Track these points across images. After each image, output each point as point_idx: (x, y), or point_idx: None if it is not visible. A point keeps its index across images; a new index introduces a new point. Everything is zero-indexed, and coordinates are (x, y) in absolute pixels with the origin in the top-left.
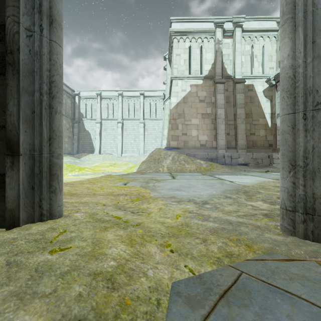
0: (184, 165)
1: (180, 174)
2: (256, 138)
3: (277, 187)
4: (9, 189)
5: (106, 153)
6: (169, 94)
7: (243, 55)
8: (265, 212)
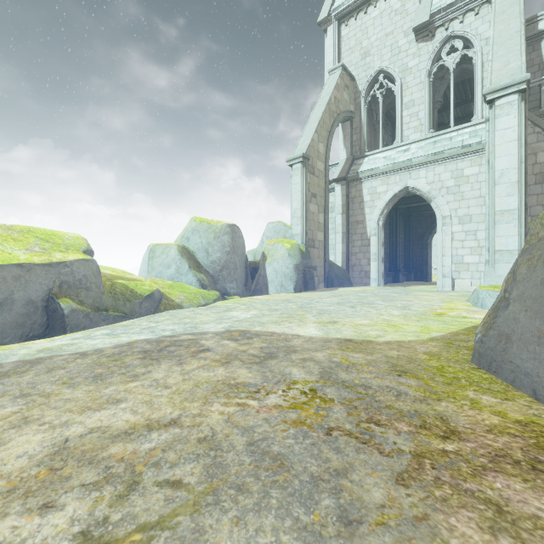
0: None
1: None
2: None
3: None
4: (427, 278)
5: None
6: None
7: None
8: None
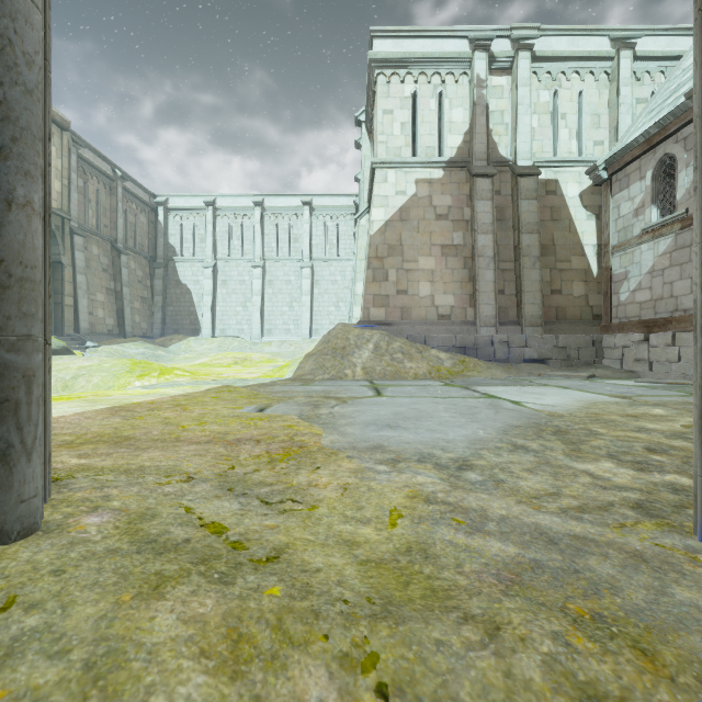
0: (403, 362)
1: (394, 384)
2: (563, 302)
3: (631, 417)
4: None
5: (226, 336)
6: (368, 201)
7: (534, 114)
8: (633, 497)
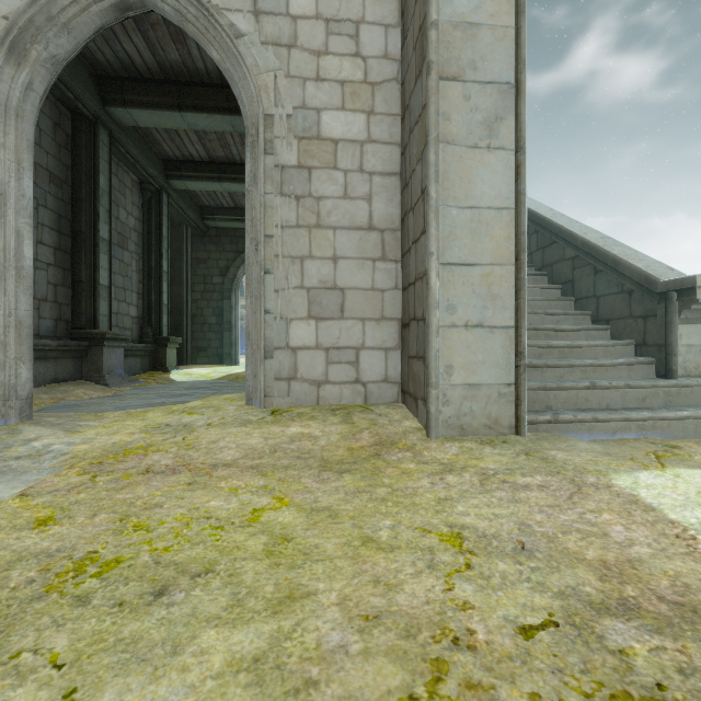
0: None
1: None
2: None
3: None
4: None
5: None
6: None
7: None
8: None
